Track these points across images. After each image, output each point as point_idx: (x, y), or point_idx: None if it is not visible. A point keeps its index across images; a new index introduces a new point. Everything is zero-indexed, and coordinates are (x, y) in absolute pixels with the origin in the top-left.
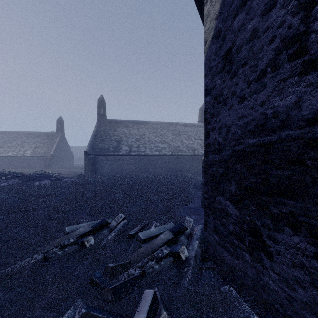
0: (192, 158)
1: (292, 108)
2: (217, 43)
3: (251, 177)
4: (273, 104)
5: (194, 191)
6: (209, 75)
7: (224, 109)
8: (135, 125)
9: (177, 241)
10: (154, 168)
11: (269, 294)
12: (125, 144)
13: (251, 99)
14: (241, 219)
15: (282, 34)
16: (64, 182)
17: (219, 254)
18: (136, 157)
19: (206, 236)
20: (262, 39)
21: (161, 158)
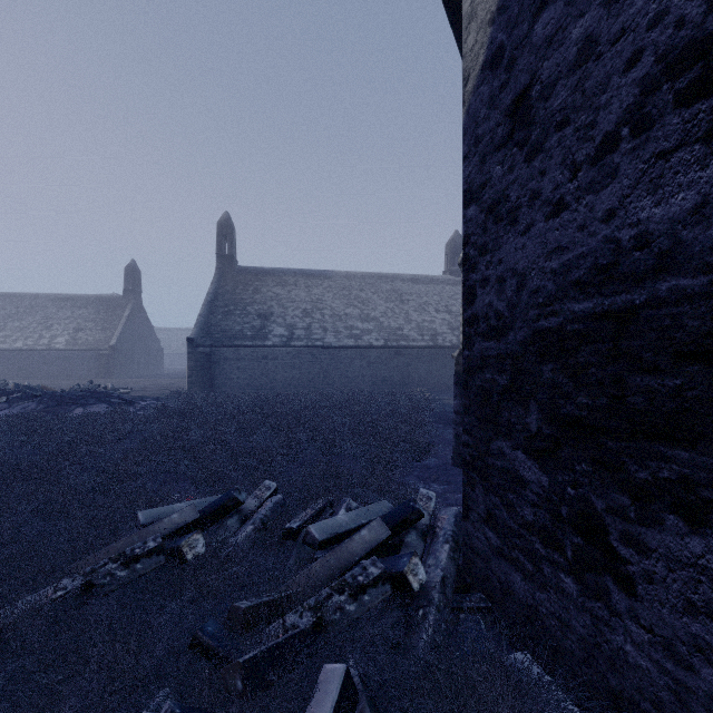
0: (429, 355)
1: (688, 221)
2: (495, 79)
3: (579, 394)
4: (635, 214)
5: (436, 429)
6: (476, 156)
7: (512, 233)
8: (302, 281)
9: (398, 545)
10: (345, 376)
11: (624, 677)
12: (280, 322)
13: (579, 206)
14: (555, 495)
15: (660, 42)
16: (141, 408)
17: (500, 577)
18: (304, 351)
19: (469, 534)
20: (607, 61)
21: (361, 355)
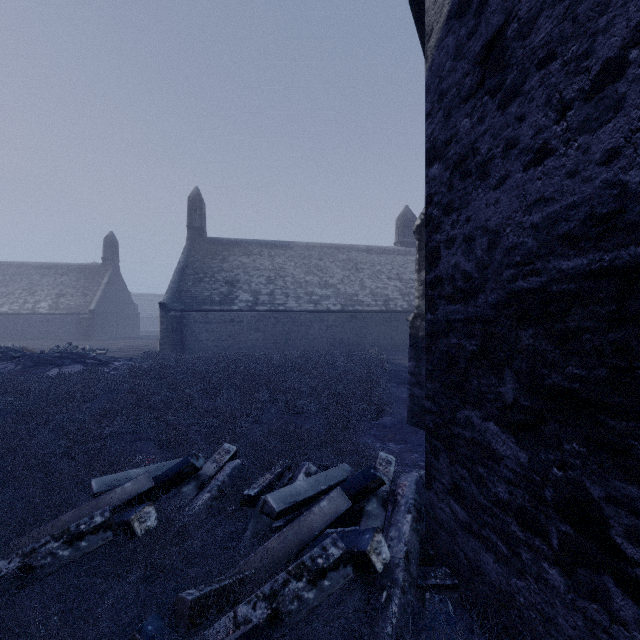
0: (382, 318)
1: None
2: (462, 27)
3: (568, 363)
4: None
5: (390, 388)
6: (440, 112)
7: (483, 188)
8: (266, 251)
9: (358, 511)
10: (306, 338)
11: None
12: (246, 289)
13: (568, 149)
14: (536, 475)
15: None
16: (115, 368)
17: (468, 554)
18: (267, 315)
19: (432, 504)
20: None
21: (320, 318)
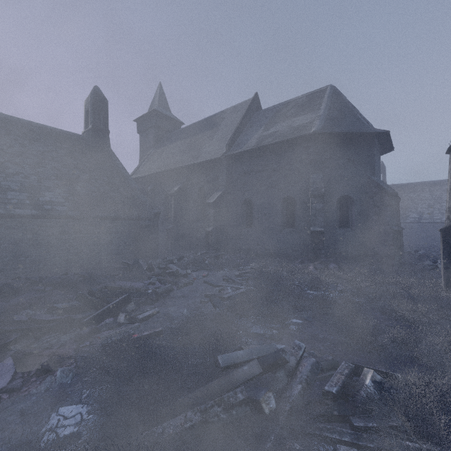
0: None
1: None
2: None
3: None
4: None
5: None
6: None
7: None
8: (426, 188)
9: None
10: None
11: None
12: (413, 211)
13: None
14: None
15: None
16: None
17: None
18: (428, 225)
19: None
20: None
21: None
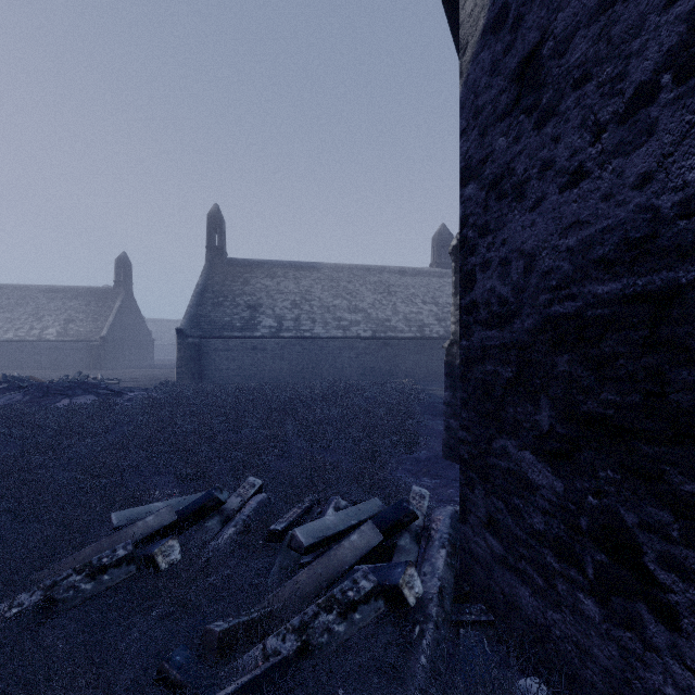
0: (417, 346)
1: None
2: (498, 42)
3: (603, 389)
4: (680, 176)
5: (425, 420)
6: (475, 130)
7: (519, 209)
8: (291, 273)
9: (390, 547)
10: (334, 367)
11: None
12: (269, 314)
13: (603, 172)
14: (572, 504)
15: None
16: (129, 398)
17: (504, 588)
18: (293, 342)
19: (467, 538)
20: None
21: (349, 346)
